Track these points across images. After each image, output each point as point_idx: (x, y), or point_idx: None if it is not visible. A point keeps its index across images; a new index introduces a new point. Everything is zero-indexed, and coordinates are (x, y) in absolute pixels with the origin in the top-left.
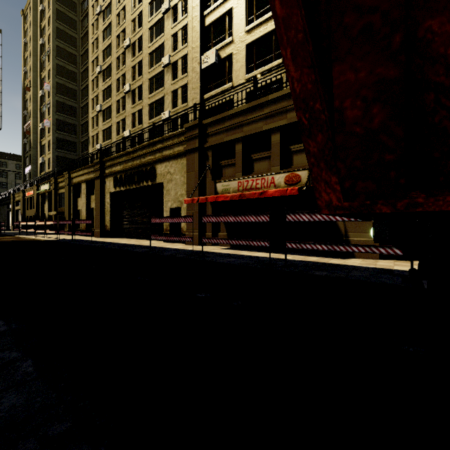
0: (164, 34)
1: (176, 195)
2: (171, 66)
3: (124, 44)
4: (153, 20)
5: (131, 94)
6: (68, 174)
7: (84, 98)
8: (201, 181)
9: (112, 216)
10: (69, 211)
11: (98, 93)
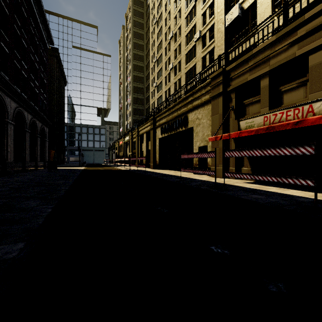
0: (196, 17)
1: (203, 136)
2: (201, 38)
3: (169, 36)
4: (188, 10)
5: (174, 69)
6: (137, 129)
7: (147, 81)
8: (224, 122)
9: (160, 154)
10: (137, 152)
11: (155, 75)
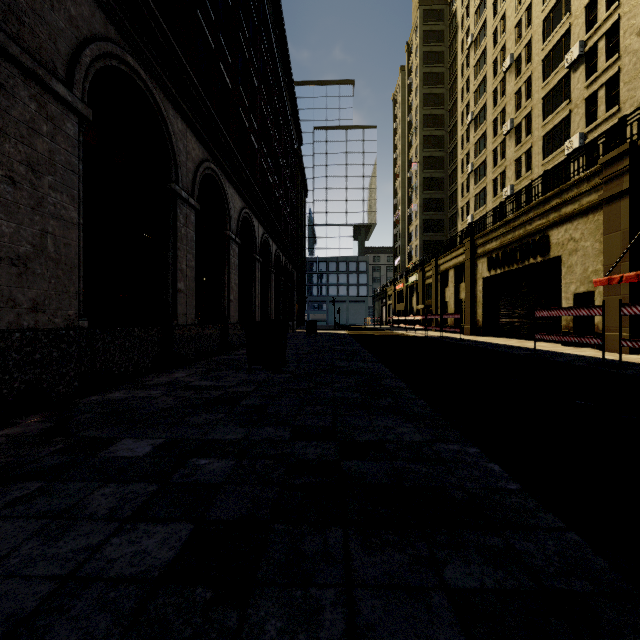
0: (569, 14)
1: (585, 273)
2: (583, 58)
3: (504, 67)
4: (550, 4)
5: (514, 132)
6: (435, 261)
7: (451, 163)
8: (635, 245)
9: (485, 308)
10: (436, 304)
11: (469, 149)
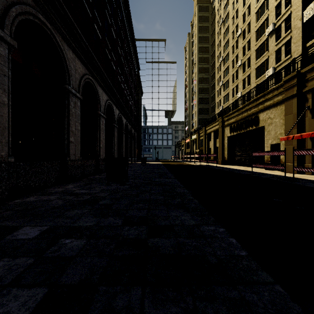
0: (268, 10)
1: (276, 134)
2: (274, 31)
3: (237, 34)
4: (259, 4)
5: (242, 66)
6: (204, 128)
7: (212, 81)
8: (299, 121)
9: (228, 151)
10: (205, 149)
11: (221, 74)
